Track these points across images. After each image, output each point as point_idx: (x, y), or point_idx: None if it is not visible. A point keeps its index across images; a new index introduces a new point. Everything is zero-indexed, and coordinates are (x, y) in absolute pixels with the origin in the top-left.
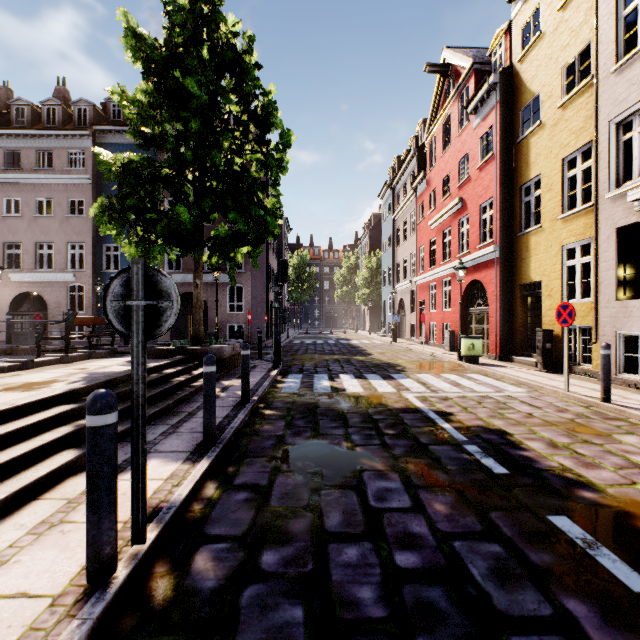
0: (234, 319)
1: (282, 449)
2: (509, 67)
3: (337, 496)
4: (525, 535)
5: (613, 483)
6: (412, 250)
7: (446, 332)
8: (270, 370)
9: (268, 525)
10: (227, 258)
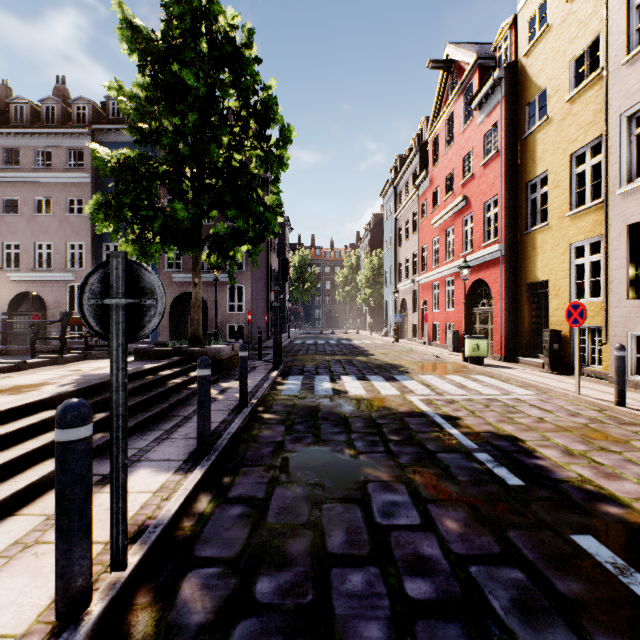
0: (234, 319)
1: (281, 457)
2: (514, 61)
3: (340, 511)
4: (548, 558)
5: (638, 496)
6: (414, 249)
7: (449, 332)
8: (270, 371)
9: (264, 545)
10: (226, 257)
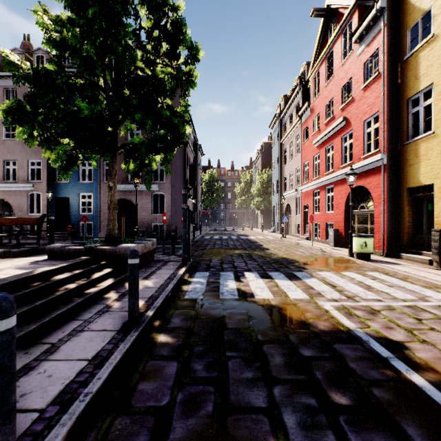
0: (157, 220)
1: None
2: None
3: None
4: None
5: None
6: (297, 165)
7: (330, 230)
8: (179, 267)
9: None
10: (142, 165)
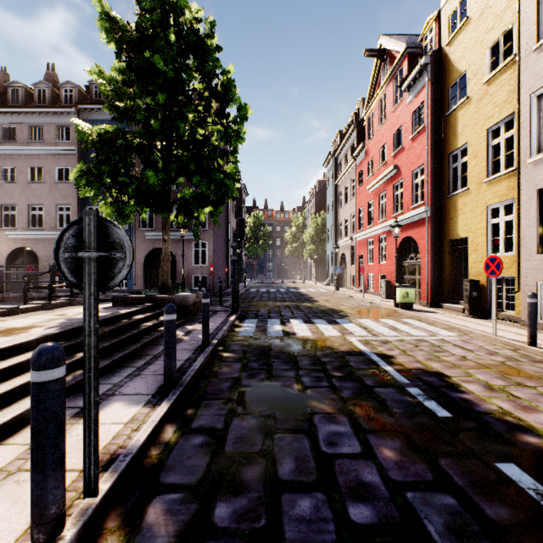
0: (199, 271)
1: (238, 391)
2: (439, 50)
3: (289, 441)
4: (477, 485)
5: None
6: (352, 211)
7: (382, 282)
8: (229, 315)
9: (222, 473)
10: (192, 217)
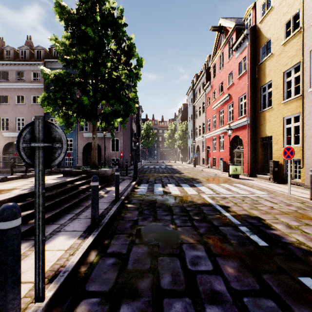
0: (114, 155)
1: (136, 229)
2: (254, 26)
3: (168, 261)
4: (288, 293)
5: None
6: (203, 121)
7: (221, 162)
8: (131, 182)
9: (125, 283)
10: (110, 124)
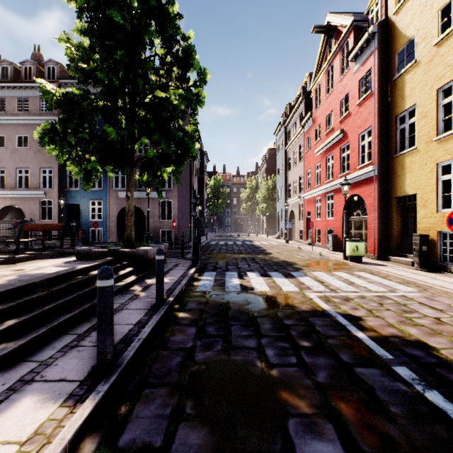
0: (165, 226)
1: (189, 371)
2: (385, 19)
3: None
4: None
5: None
6: (300, 173)
7: (330, 236)
8: (189, 268)
9: None
10: (155, 176)
